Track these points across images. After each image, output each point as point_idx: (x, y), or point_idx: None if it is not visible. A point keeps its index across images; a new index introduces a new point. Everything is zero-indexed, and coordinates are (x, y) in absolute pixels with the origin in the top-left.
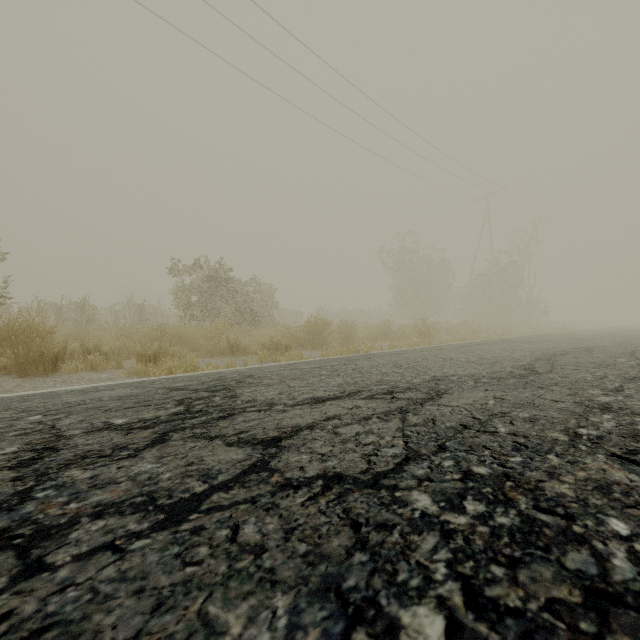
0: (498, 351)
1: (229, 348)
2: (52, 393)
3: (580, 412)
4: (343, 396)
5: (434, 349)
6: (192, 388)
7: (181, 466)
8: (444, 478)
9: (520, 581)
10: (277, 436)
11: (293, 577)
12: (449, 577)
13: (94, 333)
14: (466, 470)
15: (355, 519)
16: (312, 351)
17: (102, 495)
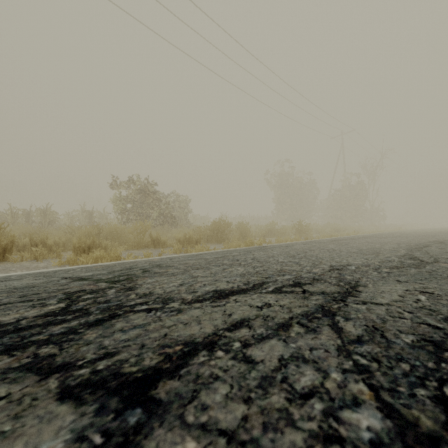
0: (367, 244)
1: (151, 242)
2: None
3: None
4: (248, 289)
5: (313, 242)
6: (96, 278)
7: None
8: None
9: None
10: (155, 368)
11: None
12: None
13: (50, 231)
14: None
15: None
16: (216, 244)
17: None
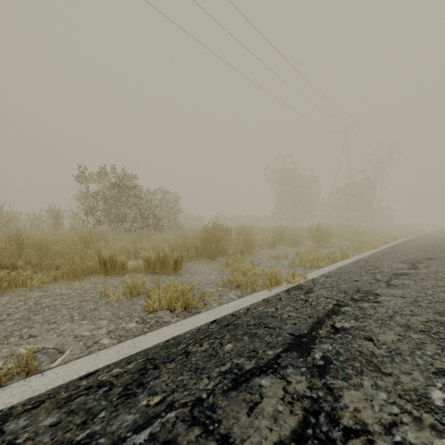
0: None
1: (99, 265)
2: None
3: None
4: None
5: (390, 274)
6: None
7: None
8: None
9: None
10: None
11: None
12: None
13: None
14: None
15: None
16: (209, 263)
17: None
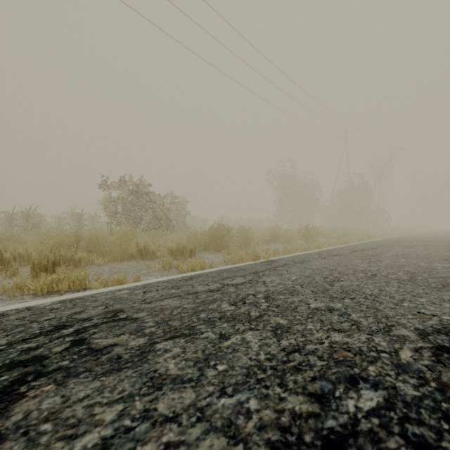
0: (405, 259)
1: (138, 252)
2: None
3: None
4: None
5: (331, 255)
6: None
7: None
8: None
9: None
10: None
11: None
12: None
13: (25, 237)
14: None
15: None
16: (215, 254)
17: None
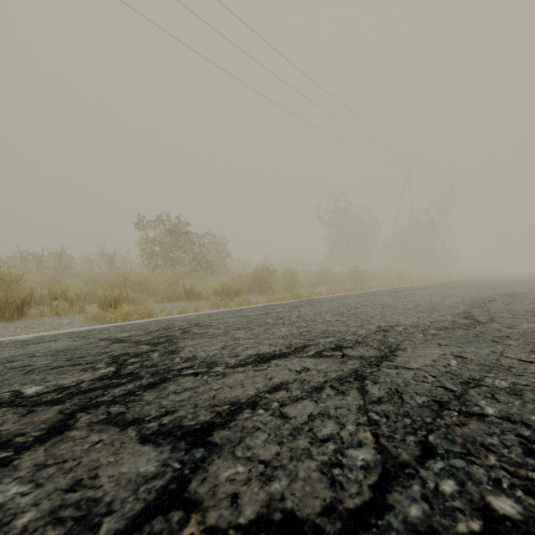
0: (428, 297)
1: (185, 293)
2: None
3: None
4: (289, 352)
5: (369, 295)
6: (135, 340)
7: (58, 492)
8: (457, 530)
9: None
10: (209, 422)
11: None
12: None
13: (67, 280)
14: (483, 506)
15: None
16: (259, 296)
17: None
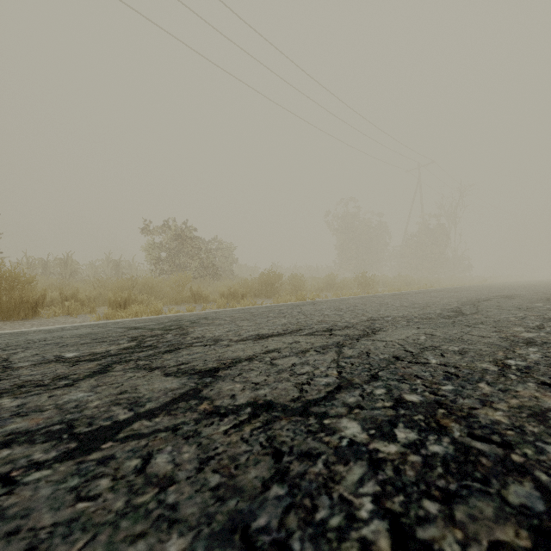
0: (428, 298)
1: (192, 297)
2: (21, 332)
3: (506, 346)
4: (285, 333)
5: (372, 297)
6: (149, 327)
7: (113, 394)
8: (375, 406)
9: (457, 519)
10: (215, 367)
11: (196, 515)
12: (375, 515)
13: (74, 284)
14: (398, 398)
15: (278, 448)
16: (265, 300)
17: (20, 423)
